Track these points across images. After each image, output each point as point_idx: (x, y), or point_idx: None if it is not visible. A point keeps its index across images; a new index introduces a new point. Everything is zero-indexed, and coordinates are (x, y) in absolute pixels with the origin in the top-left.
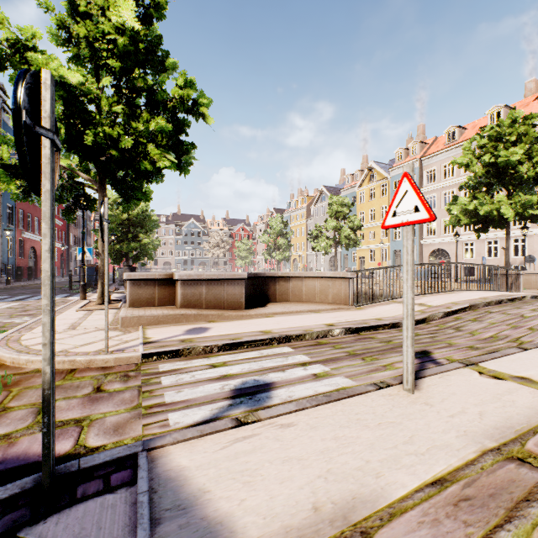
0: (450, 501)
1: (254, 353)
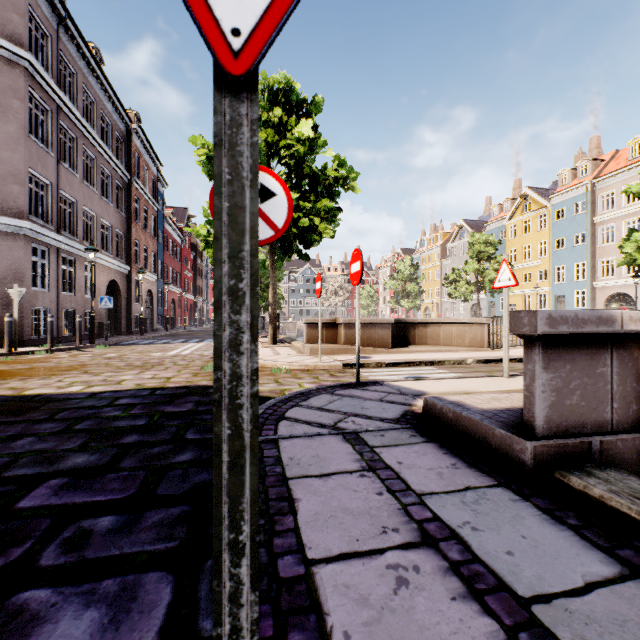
0: (504, 392)
1: (409, 368)
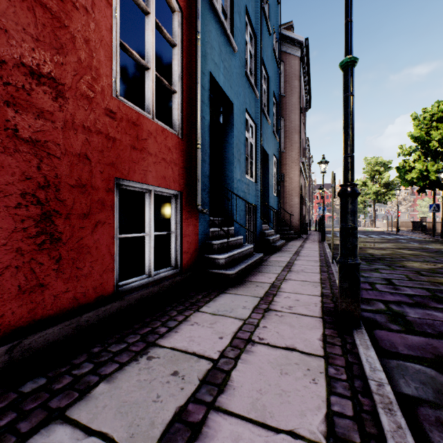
0: None
1: None
